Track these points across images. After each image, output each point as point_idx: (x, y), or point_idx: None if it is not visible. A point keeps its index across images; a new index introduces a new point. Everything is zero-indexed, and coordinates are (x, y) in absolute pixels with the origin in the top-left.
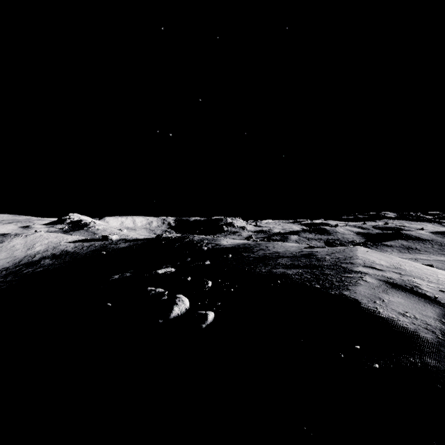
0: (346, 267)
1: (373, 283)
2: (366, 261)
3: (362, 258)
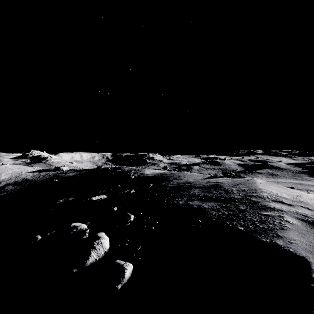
0: (257, 201)
1: (298, 225)
2: (270, 194)
3: (266, 191)
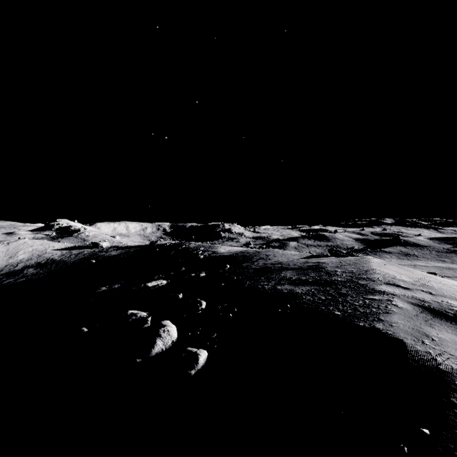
0: (365, 284)
1: (408, 309)
2: (385, 276)
3: (380, 272)
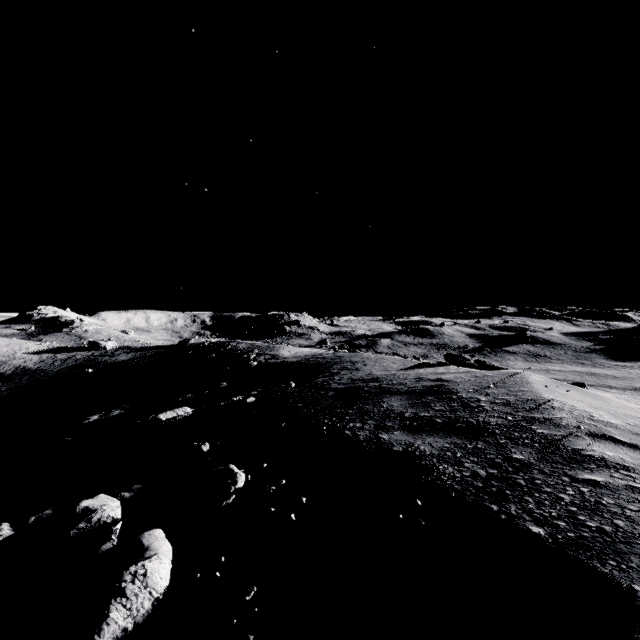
0: (553, 437)
1: None
2: (575, 414)
3: (561, 405)
